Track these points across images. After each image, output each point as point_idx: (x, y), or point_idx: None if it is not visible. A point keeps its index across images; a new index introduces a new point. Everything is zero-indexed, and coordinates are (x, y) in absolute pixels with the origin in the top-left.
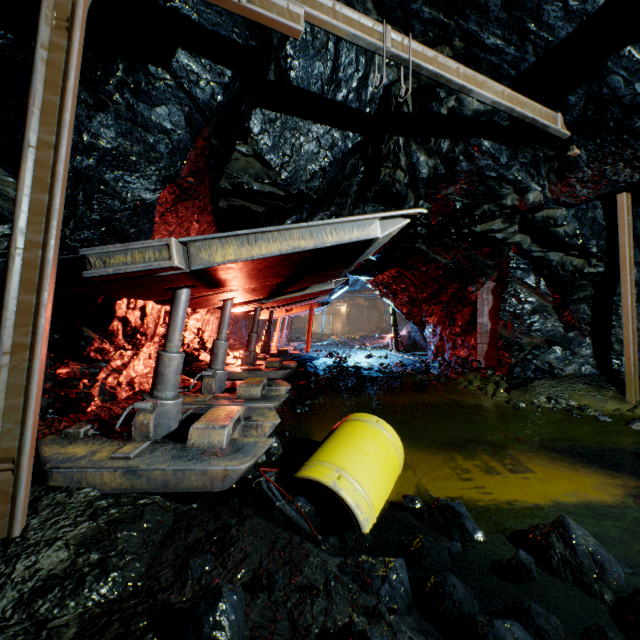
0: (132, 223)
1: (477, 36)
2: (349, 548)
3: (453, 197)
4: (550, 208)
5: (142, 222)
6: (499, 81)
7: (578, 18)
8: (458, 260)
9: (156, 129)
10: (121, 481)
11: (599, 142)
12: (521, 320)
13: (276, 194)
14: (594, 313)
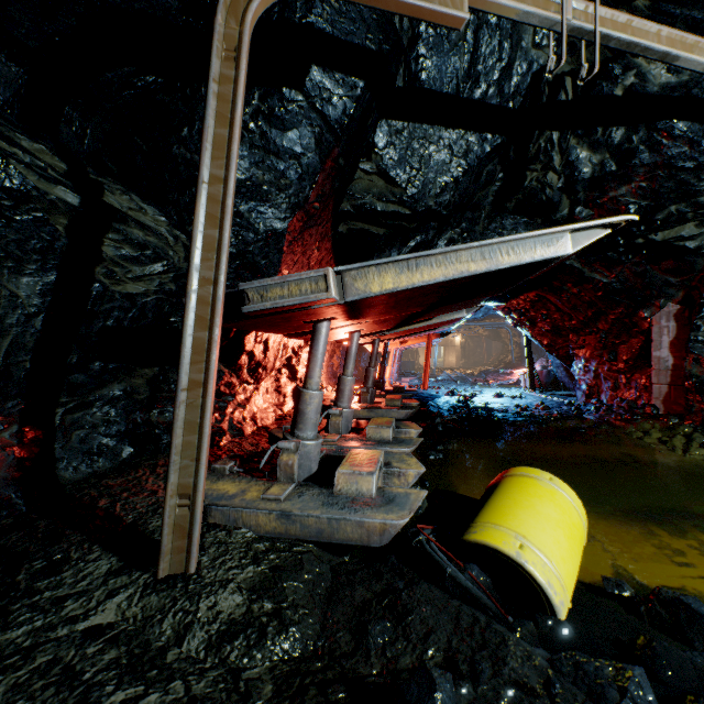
0: (263, 254)
1: None
2: (545, 637)
3: (625, 199)
4: None
5: (272, 253)
6: None
7: None
8: (625, 278)
9: (287, 155)
10: (275, 525)
11: None
12: None
13: (401, 213)
14: None
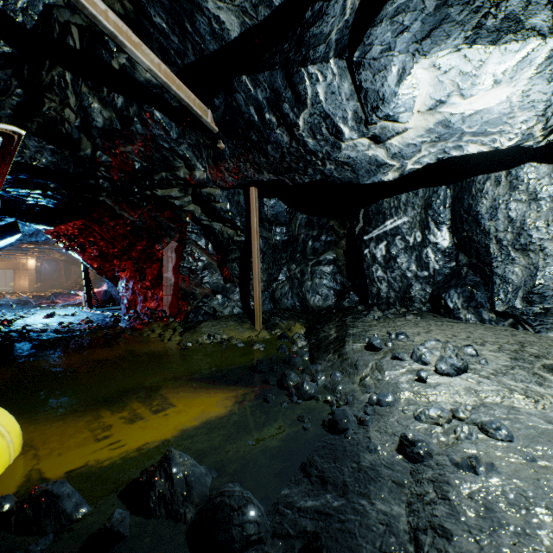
0: None
1: (145, 8)
2: None
3: (132, 156)
4: (212, 187)
5: None
6: (169, 64)
7: (220, 41)
8: (145, 219)
9: None
10: None
11: (235, 143)
12: (196, 275)
13: None
14: (241, 270)
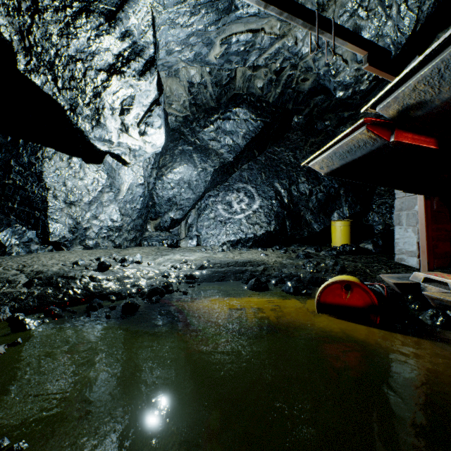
0: None
1: None
2: None
3: None
4: None
5: None
6: None
7: None
8: None
9: None
10: None
11: None
12: None
13: None
14: None
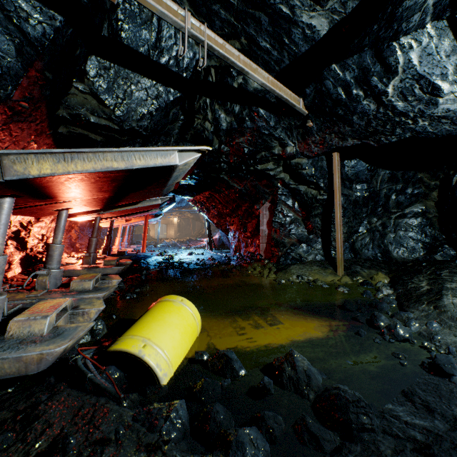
0: None
1: (255, 39)
2: (149, 399)
3: (243, 144)
4: (299, 158)
5: None
6: (269, 72)
7: (310, 42)
8: (248, 187)
9: None
10: None
11: (322, 120)
12: (285, 227)
13: (111, 127)
14: (323, 223)
